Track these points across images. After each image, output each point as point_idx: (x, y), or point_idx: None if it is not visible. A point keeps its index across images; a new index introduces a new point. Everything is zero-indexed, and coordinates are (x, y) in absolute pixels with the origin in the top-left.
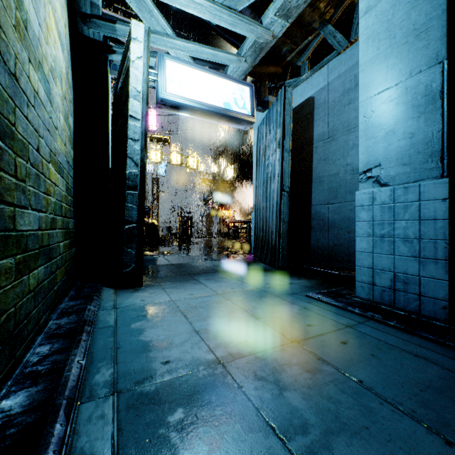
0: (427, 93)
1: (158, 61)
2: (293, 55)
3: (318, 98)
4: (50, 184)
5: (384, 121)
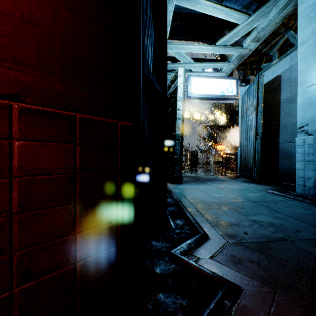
0: None
1: (187, 79)
2: (266, 48)
3: (284, 76)
4: None
5: (310, 102)
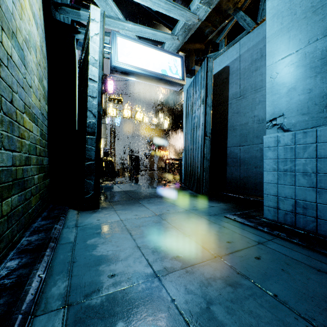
0: (323, 57)
1: (111, 38)
2: (213, 35)
3: (232, 66)
4: (25, 130)
5: (286, 80)
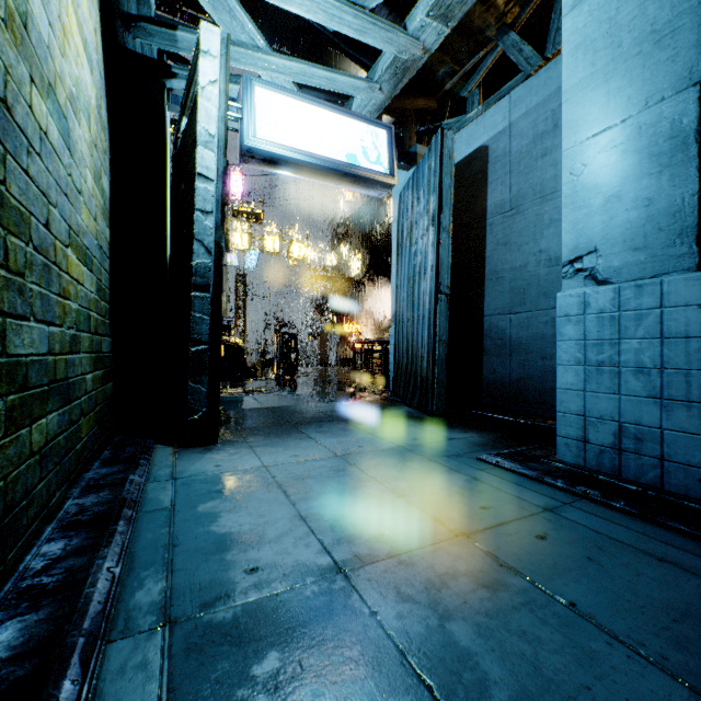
0: (674, 134)
1: (242, 88)
2: (454, 80)
3: (495, 147)
4: (70, 281)
5: (603, 180)
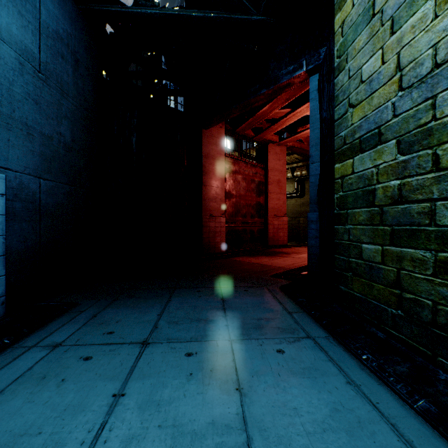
0: None
1: None
2: None
3: None
4: None
5: None
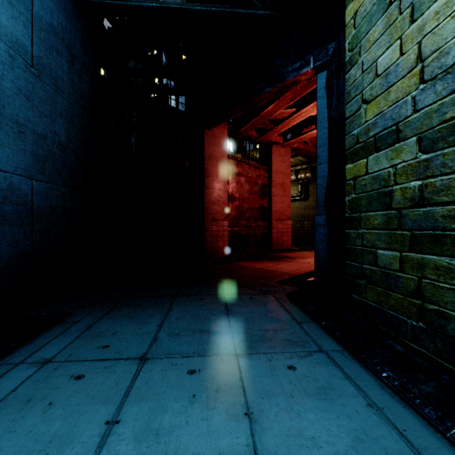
0: None
1: None
2: None
3: None
4: None
5: None
